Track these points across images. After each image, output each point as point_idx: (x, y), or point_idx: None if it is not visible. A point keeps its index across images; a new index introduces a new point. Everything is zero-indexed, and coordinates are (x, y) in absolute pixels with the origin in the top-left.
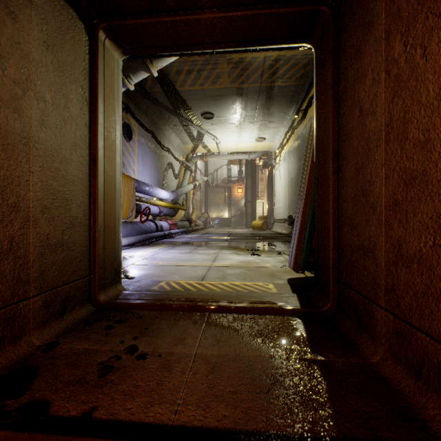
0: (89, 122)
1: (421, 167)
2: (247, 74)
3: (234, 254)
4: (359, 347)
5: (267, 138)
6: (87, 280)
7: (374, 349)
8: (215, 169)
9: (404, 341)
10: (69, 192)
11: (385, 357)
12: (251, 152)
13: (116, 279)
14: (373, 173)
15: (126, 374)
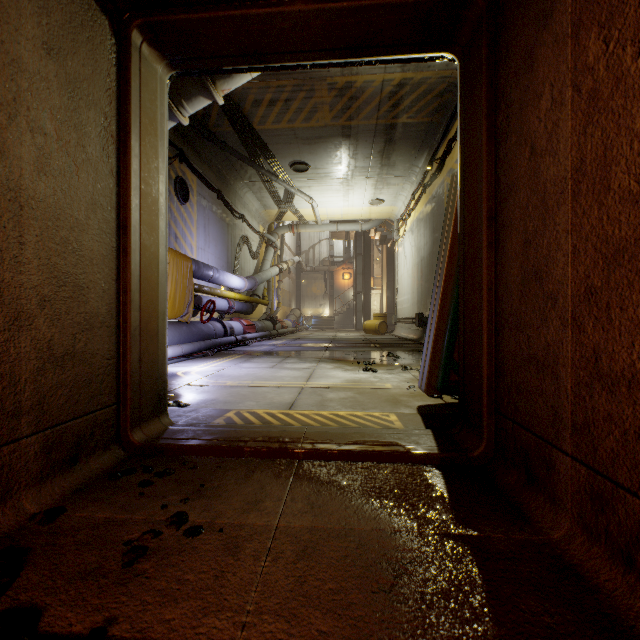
0: (116, 169)
1: (633, 233)
2: (358, 105)
3: (338, 369)
4: (530, 515)
5: (386, 199)
6: (114, 411)
7: (554, 517)
8: (310, 246)
9: (604, 508)
10: (84, 276)
11: (573, 531)
12: (364, 221)
13: (160, 408)
14: (553, 245)
15: (167, 561)
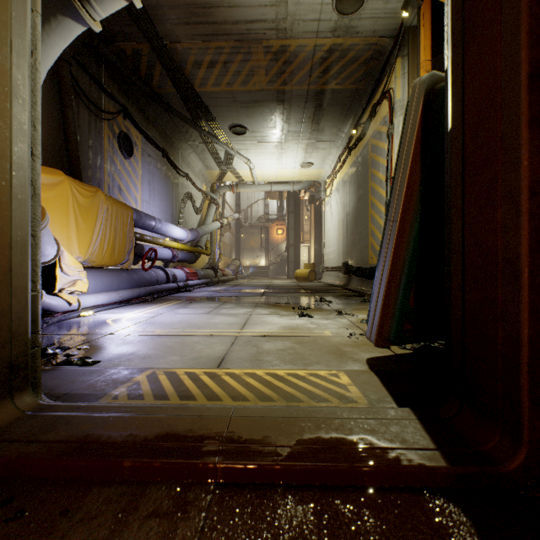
0: None
1: None
2: (291, 70)
3: (274, 315)
4: None
5: (314, 163)
6: None
7: None
8: (249, 205)
9: None
10: None
11: None
12: (295, 183)
13: (14, 383)
14: None
15: None
